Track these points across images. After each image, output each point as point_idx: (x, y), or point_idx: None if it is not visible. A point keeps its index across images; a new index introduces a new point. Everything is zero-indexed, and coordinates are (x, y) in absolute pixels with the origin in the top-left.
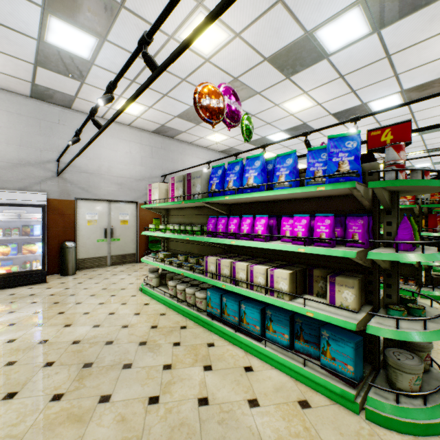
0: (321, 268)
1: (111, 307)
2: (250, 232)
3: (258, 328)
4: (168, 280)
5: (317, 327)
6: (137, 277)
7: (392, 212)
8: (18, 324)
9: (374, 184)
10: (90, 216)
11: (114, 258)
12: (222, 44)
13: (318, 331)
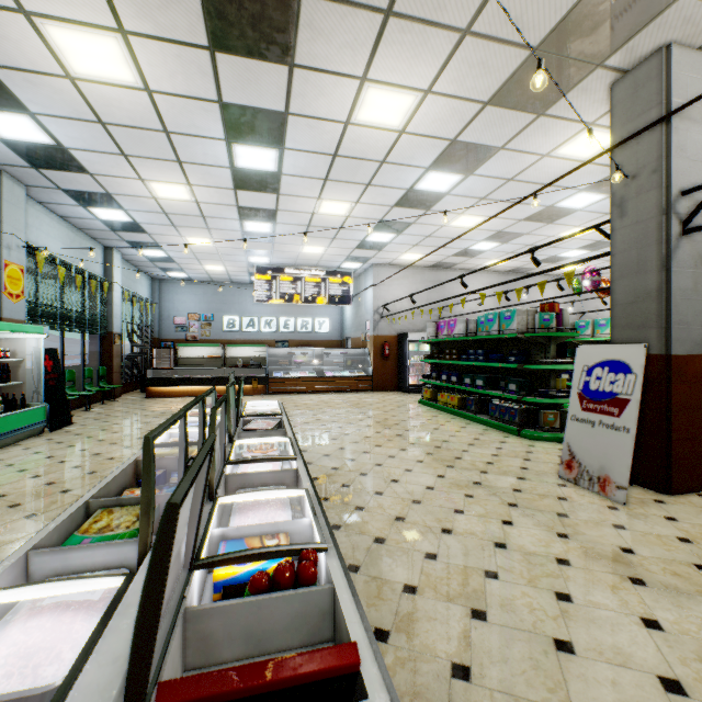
0: None
1: None
2: None
3: None
4: None
5: None
6: None
7: None
8: None
9: None
10: None
11: None
12: None
13: None
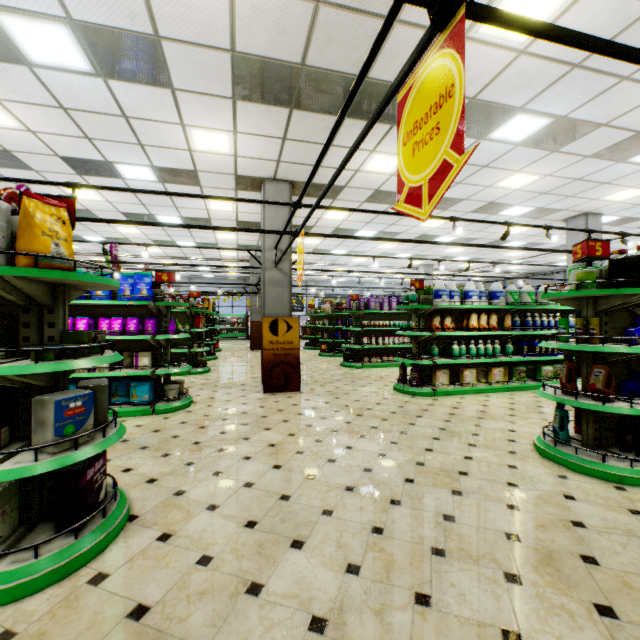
0: (128, 351)
1: None
2: (72, 329)
3: None
4: None
5: (128, 385)
6: None
7: (168, 316)
8: None
9: (159, 303)
10: None
11: None
12: (6, 126)
13: (129, 387)
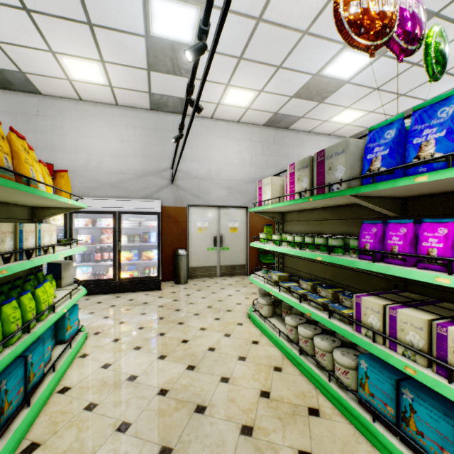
0: None
1: (212, 338)
2: None
3: None
4: (284, 311)
5: None
6: (246, 295)
7: None
8: (121, 340)
9: None
10: (200, 224)
11: (223, 268)
12: None
13: None
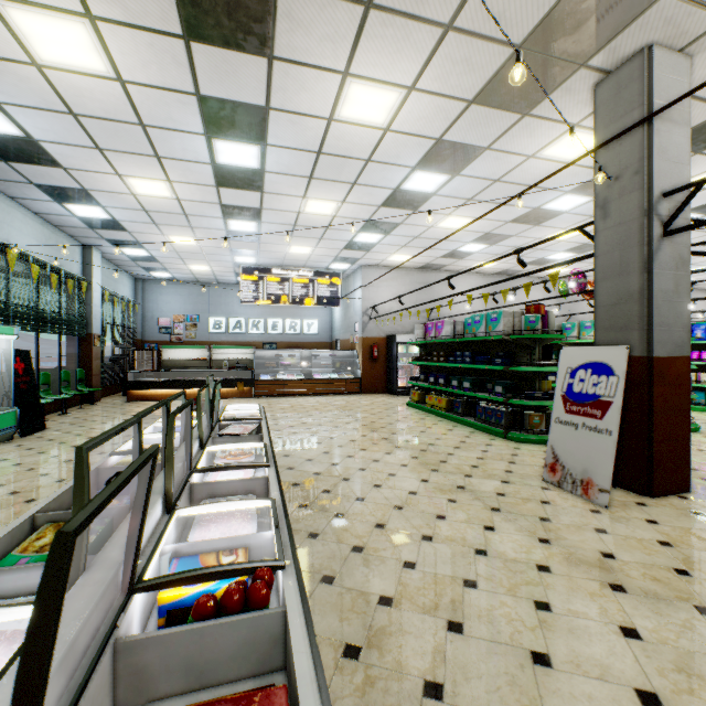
0: None
1: None
2: (697, 358)
3: (703, 401)
4: None
5: None
6: None
7: None
8: None
9: None
10: None
11: None
12: None
13: None
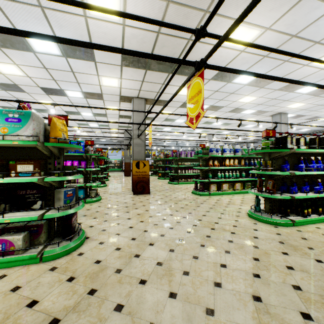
0: None
1: None
2: None
3: None
4: None
5: None
6: None
7: (91, 160)
8: None
9: (87, 154)
10: None
11: None
12: (18, 75)
13: None
